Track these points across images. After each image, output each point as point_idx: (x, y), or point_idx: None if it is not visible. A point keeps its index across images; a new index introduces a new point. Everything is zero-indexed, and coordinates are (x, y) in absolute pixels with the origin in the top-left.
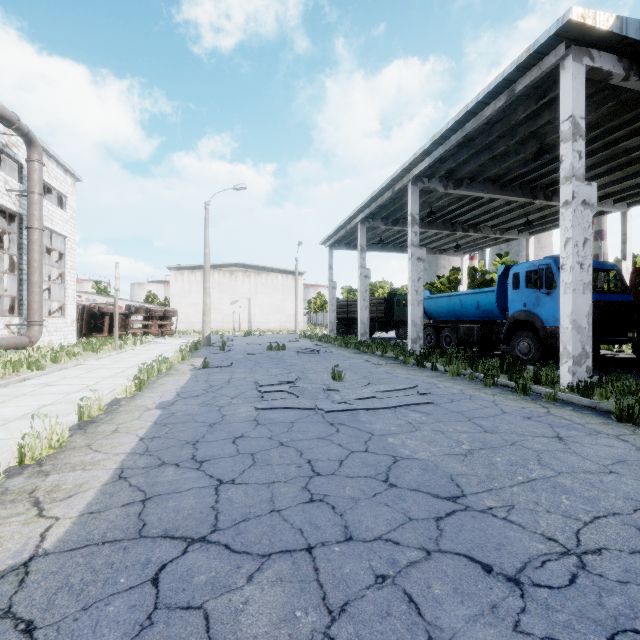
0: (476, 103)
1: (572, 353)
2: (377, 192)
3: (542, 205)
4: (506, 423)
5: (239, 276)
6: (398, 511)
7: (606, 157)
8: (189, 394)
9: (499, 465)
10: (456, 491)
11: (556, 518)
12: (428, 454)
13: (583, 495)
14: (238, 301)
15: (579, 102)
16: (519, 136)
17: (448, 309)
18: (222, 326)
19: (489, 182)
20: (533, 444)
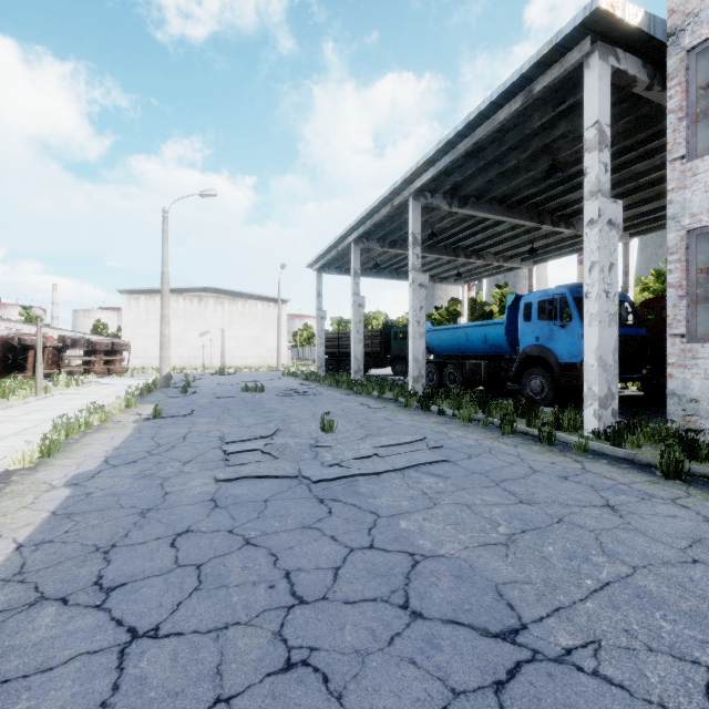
0: (489, 104)
1: (598, 394)
2: (373, 207)
3: (547, 232)
4: (542, 487)
5: (210, 303)
6: (433, 676)
7: (615, 181)
8: (123, 459)
9: (555, 560)
10: (511, 618)
11: (667, 663)
12: (457, 547)
13: (681, 609)
14: (209, 332)
15: (605, 107)
16: (532, 149)
17: (452, 343)
18: (189, 362)
19: (496, 202)
20: (585, 519)
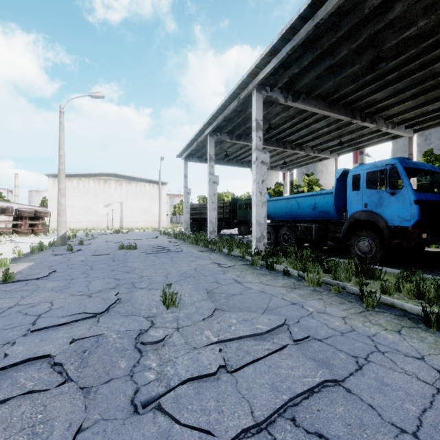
0: None
1: None
2: (224, 102)
3: (353, 128)
4: None
5: (112, 184)
6: None
7: (416, 81)
8: None
9: None
10: None
11: None
12: None
13: None
14: (111, 204)
15: None
16: (364, 36)
17: (286, 210)
18: (97, 225)
19: (320, 99)
20: None
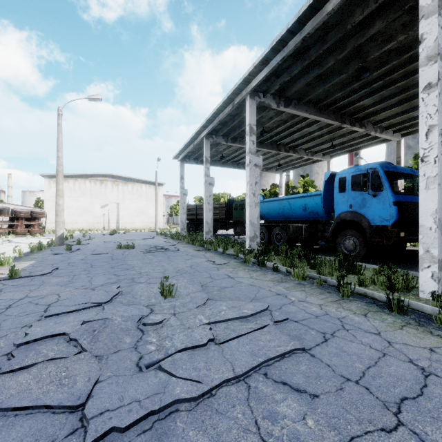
0: None
1: (437, 257)
2: (219, 106)
3: (344, 132)
4: None
5: (108, 185)
6: None
7: (401, 89)
8: None
9: None
10: None
11: None
12: None
13: None
14: (108, 205)
15: None
16: (349, 48)
17: (278, 211)
18: (93, 226)
19: (311, 105)
20: None
